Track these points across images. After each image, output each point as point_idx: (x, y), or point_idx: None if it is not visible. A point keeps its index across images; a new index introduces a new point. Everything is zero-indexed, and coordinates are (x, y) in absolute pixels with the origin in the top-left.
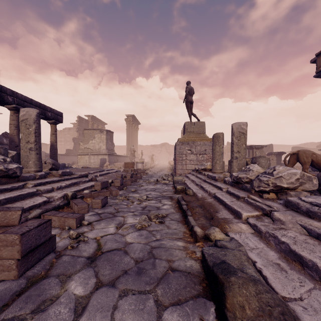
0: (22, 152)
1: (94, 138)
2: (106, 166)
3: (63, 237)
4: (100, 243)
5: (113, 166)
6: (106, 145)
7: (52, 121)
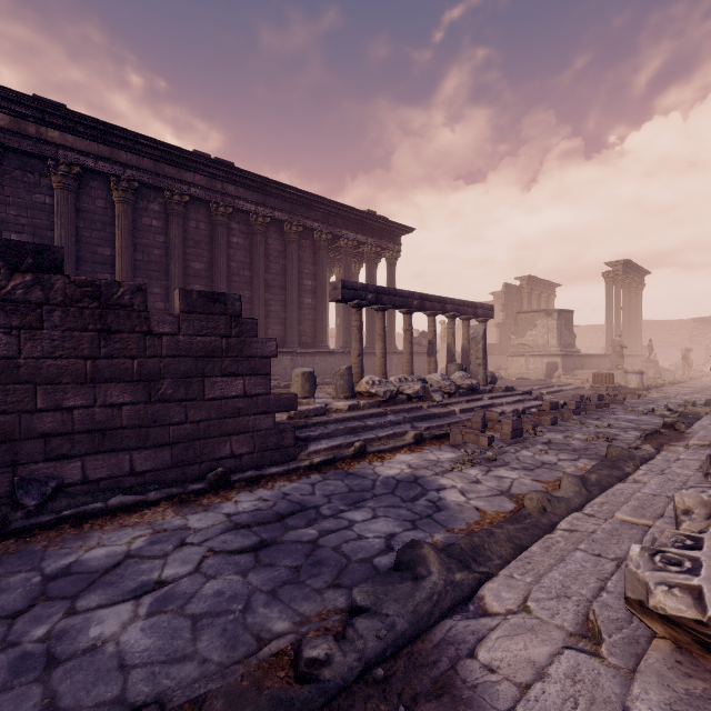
0: (472, 367)
1: (535, 327)
2: (557, 377)
3: (524, 434)
4: (550, 440)
5: (571, 377)
6: (557, 339)
7: (482, 319)
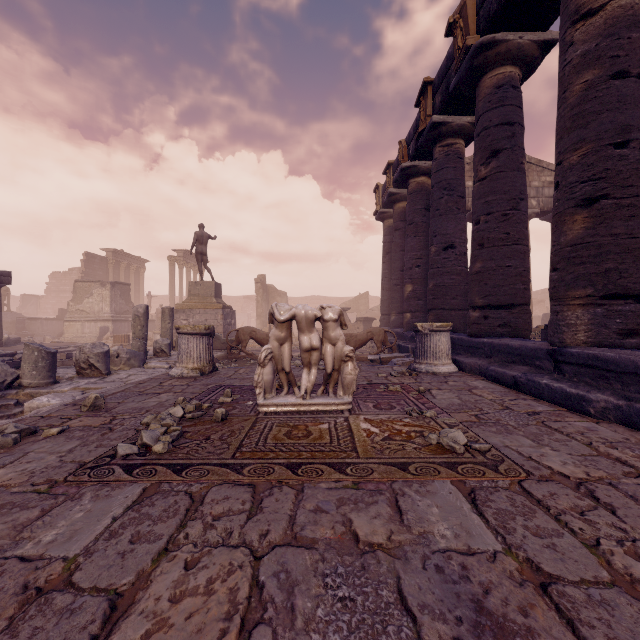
0: None
1: (92, 295)
2: (106, 339)
3: None
4: None
5: None
6: (110, 306)
7: None
